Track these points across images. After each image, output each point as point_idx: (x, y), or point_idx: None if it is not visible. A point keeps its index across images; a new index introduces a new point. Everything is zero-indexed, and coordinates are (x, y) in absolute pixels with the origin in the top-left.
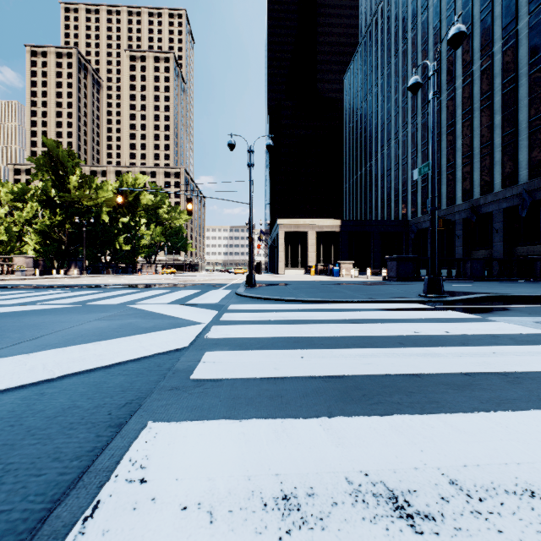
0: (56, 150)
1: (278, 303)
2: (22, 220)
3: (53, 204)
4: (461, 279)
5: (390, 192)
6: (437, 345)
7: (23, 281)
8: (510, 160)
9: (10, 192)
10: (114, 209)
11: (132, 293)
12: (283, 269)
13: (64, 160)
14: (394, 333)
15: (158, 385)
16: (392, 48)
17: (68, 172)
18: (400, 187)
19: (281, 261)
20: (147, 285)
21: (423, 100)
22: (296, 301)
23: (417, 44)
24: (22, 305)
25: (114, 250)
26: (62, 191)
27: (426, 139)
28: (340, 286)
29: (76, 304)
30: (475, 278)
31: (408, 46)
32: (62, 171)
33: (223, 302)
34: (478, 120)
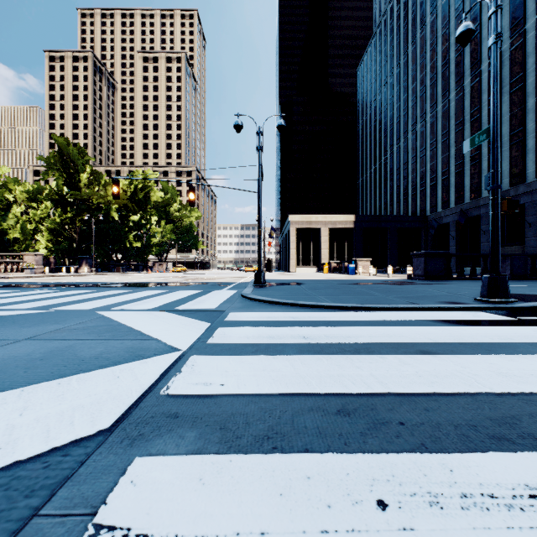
0: (66, 148)
1: (293, 310)
2: (37, 218)
3: (64, 202)
4: None
5: (406, 186)
6: None
7: (27, 278)
8: None
9: (25, 191)
10: (125, 206)
11: (121, 294)
12: (295, 267)
13: (75, 157)
14: (526, 385)
15: None
16: (409, 35)
17: (78, 170)
18: (418, 180)
19: (293, 259)
20: (148, 284)
21: (444, 87)
22: (316, 307)
23: (436, 28)
24: None
25: (124, 248)
26: (73, 189)
27: (447, 129)
28: (364, 286)
29: (37, 310)
30: (516, 277)
31: (427, 32)
32: (73, 168)
33: (223, 307)
34: (507, 105)
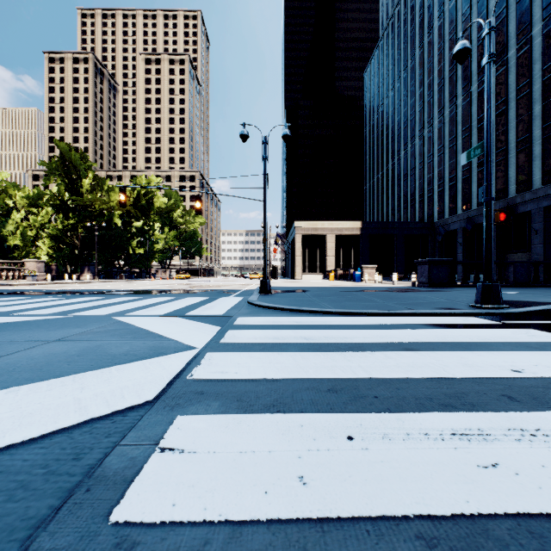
0: (68, 153)
1: (297, 316)
2: (37, 224)
3: (66, 208)
4: (503, 285)
5: (414, 192)
6: None
7: (30, 286)
8: None
9: (26, 197)
10: (127, 212)
11: (131, 301)
12: (300, 274)
13: (77, 163)
14: (482, 373)
15: (24, 545)
16: (416, 39)
17: (80, 176)
18: (425, 186)
19: (299, 266)
20: (154, 291)
21: (451, 92)
22: (319, 312)
23: (444, 33)
24: None
25: (127, 255)
26: (75, 195)
27: (454, 135)
28: (367, 293)
29: (55, 315)
30: (519, 284)
31: (434, 36)
32: (75, 174)
33: (231, 313)
34: (513, 111)
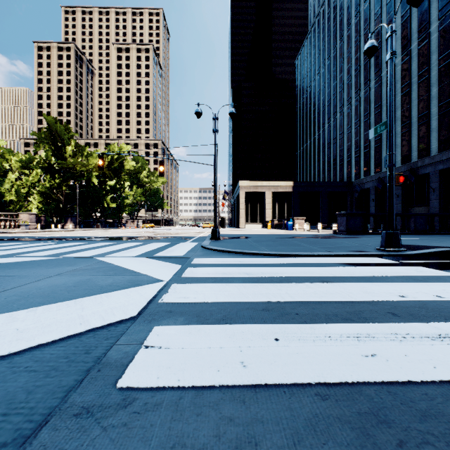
0: (54, 125)
1: (241, 257)
2: (29, 183)
3: (53, 170)
4: (406, 233)
5: (335, 157)
6: (441, 317)
7: (24, 233)
8: (446, 127)
9: (19, 160)
10: (103, 174)
11: (108, 246)
12: (244, 223)
13: (61, 133)
14: (377, 297)
15: (64, 400)
16: (338, 34)
17: (64, 143)
18: (344, 153)
19: (242, 217)
20: (125, 237)
21: (366, 77)
22: (258, 254)
23: (360, 29)
24: (0, 257)
25: (102, 208)
26: (60, 159)
27: (368, 111)
28: (296, 239)
29: (50, 257)
30: (418, 232)
31: (352, 31)
32: (60, 142)
33: (188, 255)
34: (415, 92)
